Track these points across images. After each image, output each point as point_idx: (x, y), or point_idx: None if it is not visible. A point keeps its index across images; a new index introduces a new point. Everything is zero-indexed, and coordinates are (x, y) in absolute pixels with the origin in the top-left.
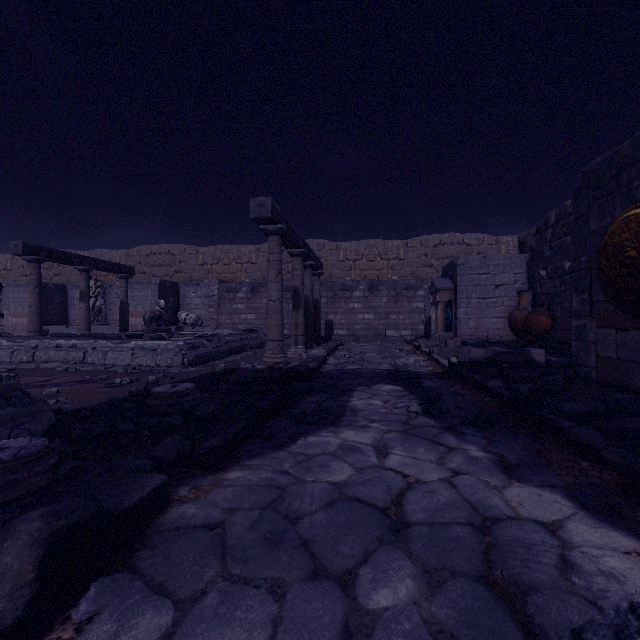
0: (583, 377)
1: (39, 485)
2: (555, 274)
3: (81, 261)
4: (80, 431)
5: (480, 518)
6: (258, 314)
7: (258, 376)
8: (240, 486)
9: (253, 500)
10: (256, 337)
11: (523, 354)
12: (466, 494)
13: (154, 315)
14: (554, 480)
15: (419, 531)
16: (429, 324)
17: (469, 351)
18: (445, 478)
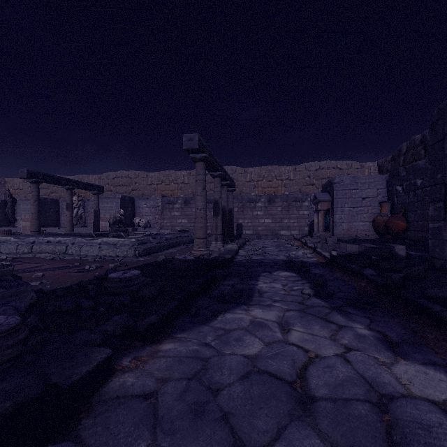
0: (438, 267)
1: (9, 356)
2: (409, 189)
3: (67, 182)
4: (53, 307)
5: (376, 394)
6: (189, 219)
7: (188, 265)
8: (171, 357)
9: (181, 371)
10: (187, 235)
11: (389, 249)
12: (360, 370)
13: (116, 220)
14: (434, 358)
15: (324, 407)
16: (312, 226)
17: (346, 246)
18: (340, 354)
